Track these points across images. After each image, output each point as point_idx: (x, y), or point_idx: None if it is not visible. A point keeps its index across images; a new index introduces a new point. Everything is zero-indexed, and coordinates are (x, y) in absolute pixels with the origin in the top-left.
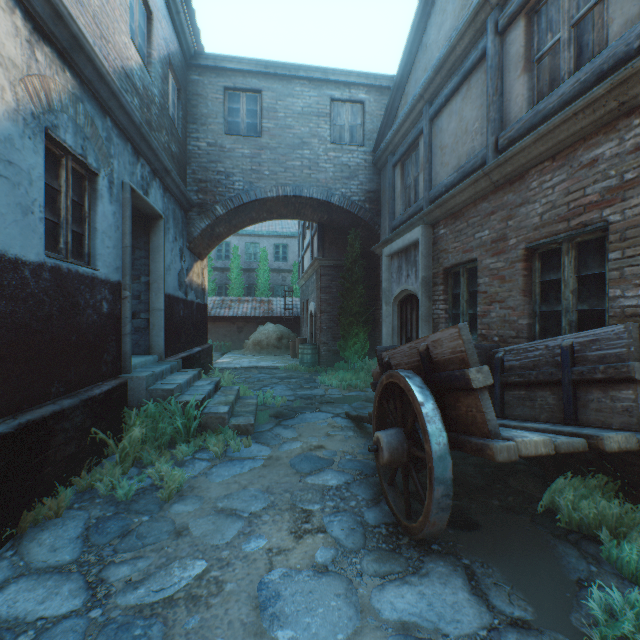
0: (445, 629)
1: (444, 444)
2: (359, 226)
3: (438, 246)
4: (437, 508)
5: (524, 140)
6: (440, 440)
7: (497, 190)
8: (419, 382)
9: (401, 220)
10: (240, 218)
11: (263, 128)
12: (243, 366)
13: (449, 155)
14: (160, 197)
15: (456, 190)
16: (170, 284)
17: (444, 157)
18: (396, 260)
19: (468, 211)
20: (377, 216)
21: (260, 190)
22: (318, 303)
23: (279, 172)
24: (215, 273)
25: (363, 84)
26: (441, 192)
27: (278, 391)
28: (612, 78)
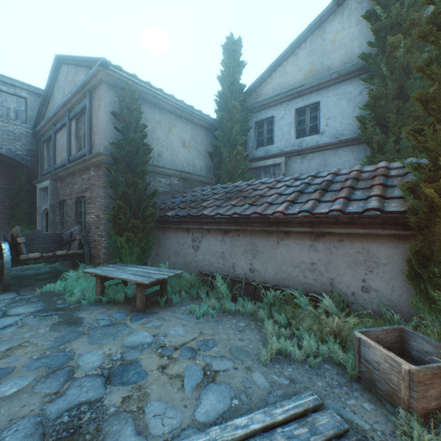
0: (0, 299)
1: (10, 259)
2: (25, 168)
3: (58, 190)
4: (6, 276)
5: (70, 165)
6: (9, 258)
7: (71, 176)
8: (7, 244)
9: (46, 173)
10: None
11: None
12: None
13: (61, 153)
14: None
15: (59, 171)
16: None
17: (59, 153)
18: (44, 192)
19: (65, 180)
20: (37, 165)
21: None
22: None
23: None
24: None
25: (26, 89)
26: (58, 168)
27: None
28: (81, 160)
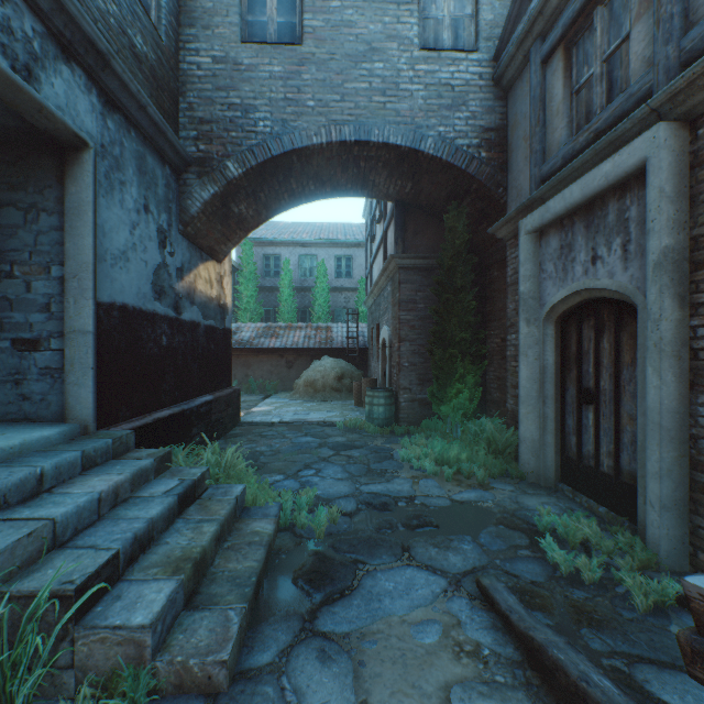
0: None
1: None
2: (466, 195)
3: None
4: None
5: None
6: None
7: None
8: None
9: (569, 152)
10: (271, 190)
11: (304, 28)
12: (283, 420)
13: None
14: (89, 109)
15: None
16: (127, 286)
17: None
18: (555, 235)
19: None
20: (501, 172)
21: (299, 133)
22: (395, 326)
23: (331, 101)
24: (261, 293)
25: None
26: None
27: (326, 482)
28: None
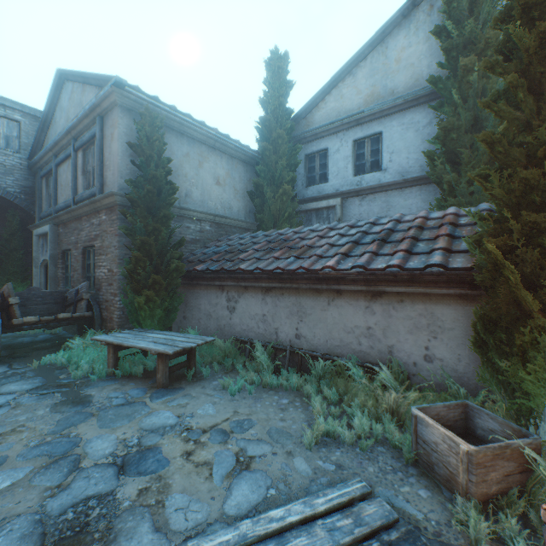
0: None
1: None
2: (18, 209)
3: (60, 238)
4: None
5: (76, 206)
6: None
7: (77, 220)
8: None
9: (45, 215)
10: None
11: None
12: None
13: (64, 191)
14: None
15: (61, 214)
16: None
17: (62, 191)
18: (42, 239)
19: (69, 225)
20: (33, 205)
21: None
22: None
23: None
24: None
25: (19, 110)
26: (60, 209)
27: None
28: (89, 201)
